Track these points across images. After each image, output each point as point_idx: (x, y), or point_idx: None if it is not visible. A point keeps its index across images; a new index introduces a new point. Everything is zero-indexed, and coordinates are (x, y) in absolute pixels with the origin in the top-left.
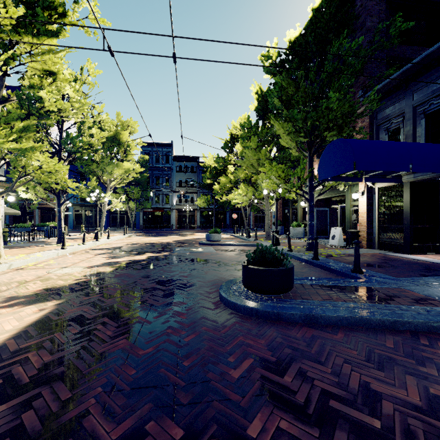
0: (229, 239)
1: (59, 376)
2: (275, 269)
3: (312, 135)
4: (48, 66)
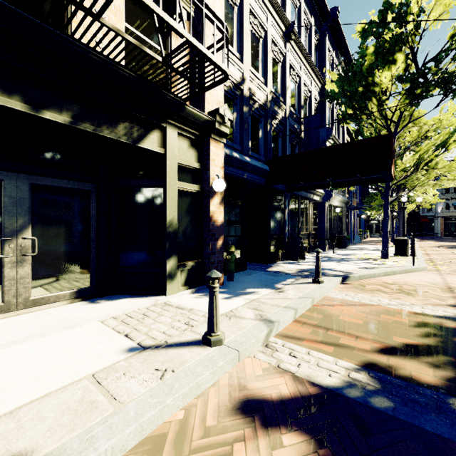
0: None
1: None
2: None
3: None
4: None
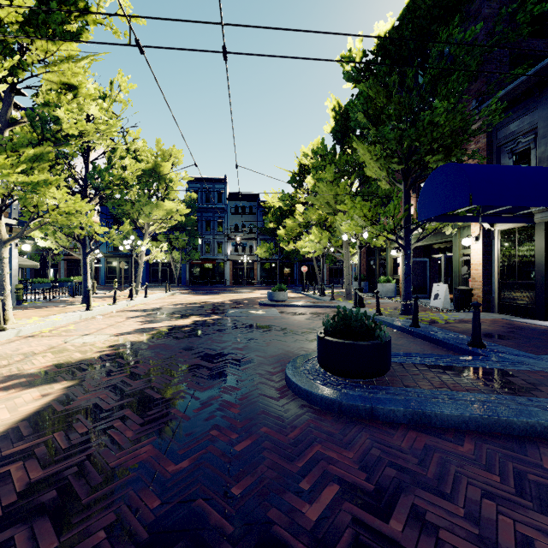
0: (298, 298)
1: (46, 507)
2: (365, 343)
3: (408, 161)
4: (67, 78)
